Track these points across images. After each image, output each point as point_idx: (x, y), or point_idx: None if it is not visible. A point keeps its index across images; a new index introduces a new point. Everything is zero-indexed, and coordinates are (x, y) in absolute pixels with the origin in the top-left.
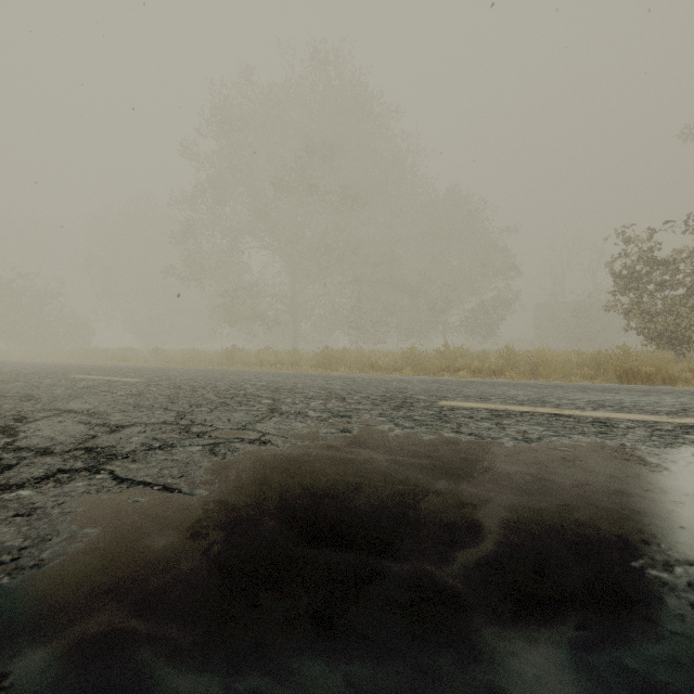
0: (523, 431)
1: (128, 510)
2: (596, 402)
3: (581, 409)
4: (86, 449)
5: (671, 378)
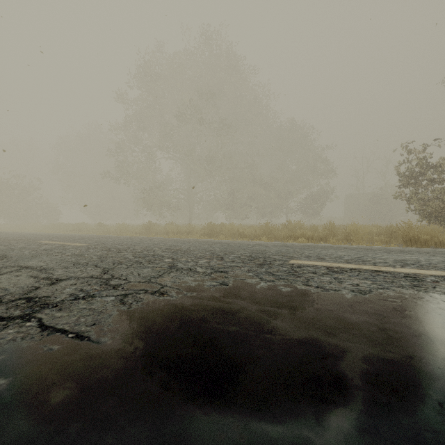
0: (356, 284)
1: (41, 358)
2: (401, 261)
3: (393, 266)
4: (27, 299)
5: (441, 243)
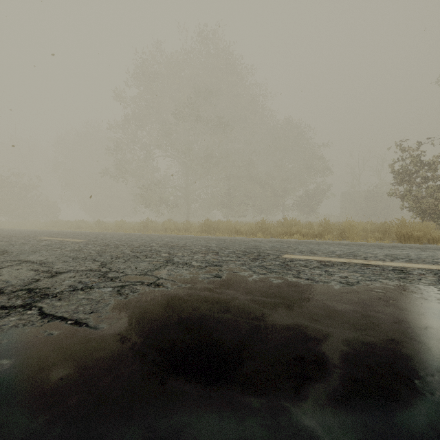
0: (345, 276)
1: (42, 342)
2: (391, 256)
3: (382, 260)
4: (28, 290)
5: (434, 240)
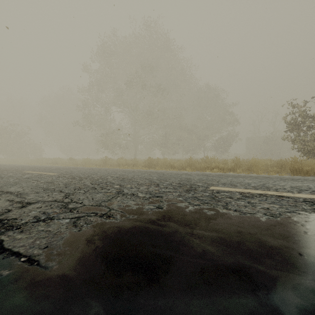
0: (266, 208)
1: None
2: (296, 187)
3: (291, 192)
4: None
5: None
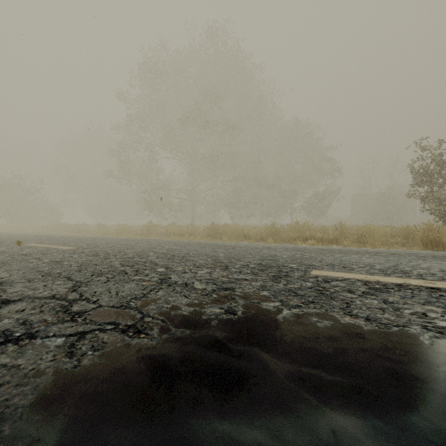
0: (421, 313)
1: None
2: None
3: None
4: None
5: None
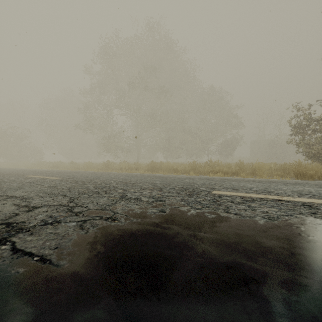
0: (265, 211)
1: (7, 281)
2: (297, 192)
3: (292, 196)
4: (7, 224)
5: None
